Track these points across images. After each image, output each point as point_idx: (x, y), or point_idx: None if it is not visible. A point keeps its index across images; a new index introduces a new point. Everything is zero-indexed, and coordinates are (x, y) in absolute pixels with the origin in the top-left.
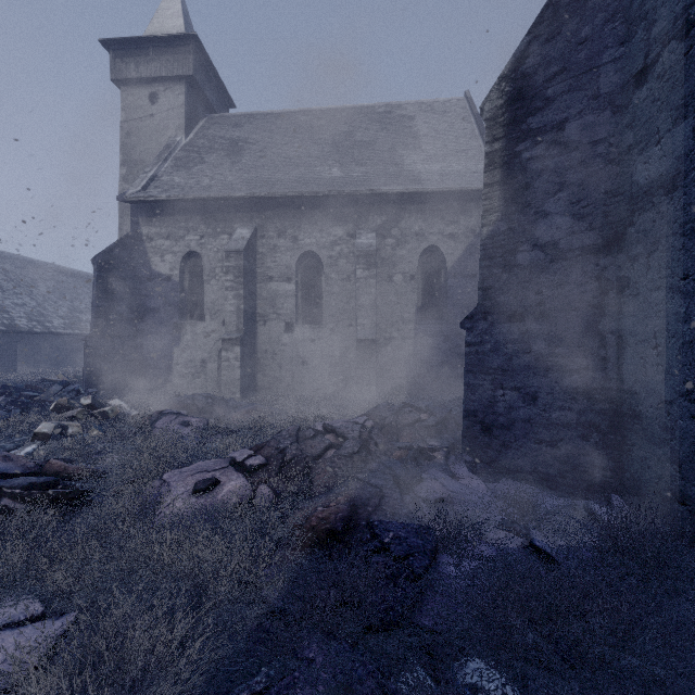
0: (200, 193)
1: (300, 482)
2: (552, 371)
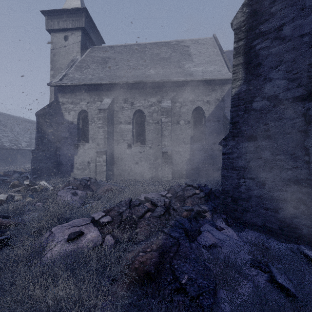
0: (86, 82)
1: (130, 233)
2: (274, 169)
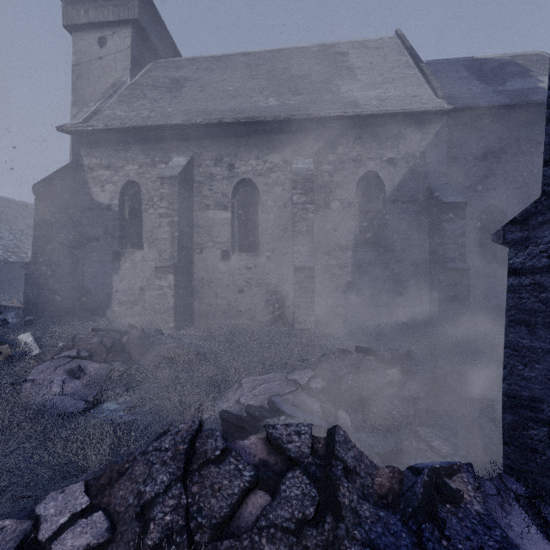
0: (136, 122)
1: None
2: None
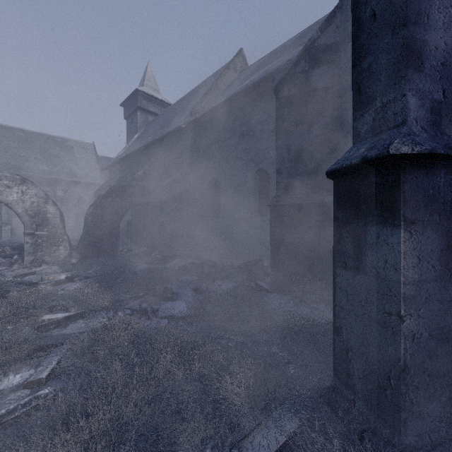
0: None
1: None
2: None
